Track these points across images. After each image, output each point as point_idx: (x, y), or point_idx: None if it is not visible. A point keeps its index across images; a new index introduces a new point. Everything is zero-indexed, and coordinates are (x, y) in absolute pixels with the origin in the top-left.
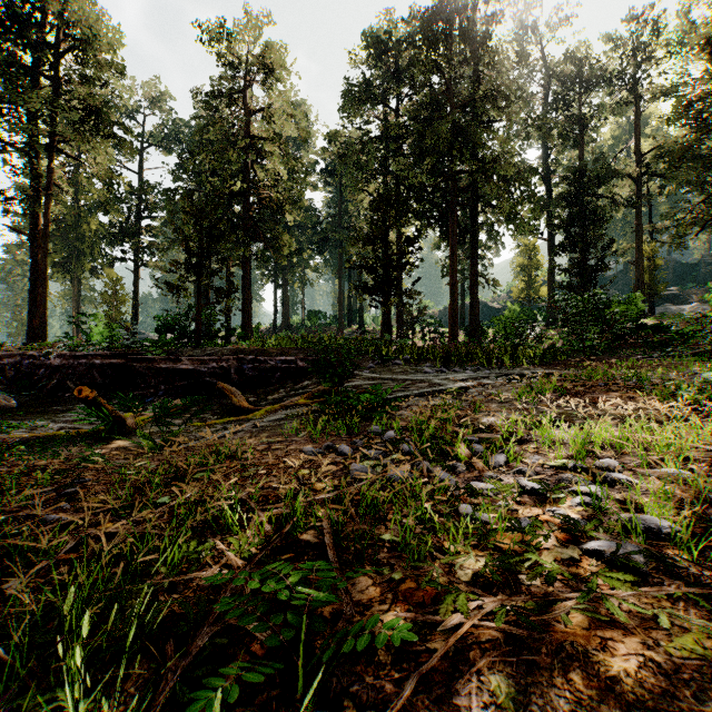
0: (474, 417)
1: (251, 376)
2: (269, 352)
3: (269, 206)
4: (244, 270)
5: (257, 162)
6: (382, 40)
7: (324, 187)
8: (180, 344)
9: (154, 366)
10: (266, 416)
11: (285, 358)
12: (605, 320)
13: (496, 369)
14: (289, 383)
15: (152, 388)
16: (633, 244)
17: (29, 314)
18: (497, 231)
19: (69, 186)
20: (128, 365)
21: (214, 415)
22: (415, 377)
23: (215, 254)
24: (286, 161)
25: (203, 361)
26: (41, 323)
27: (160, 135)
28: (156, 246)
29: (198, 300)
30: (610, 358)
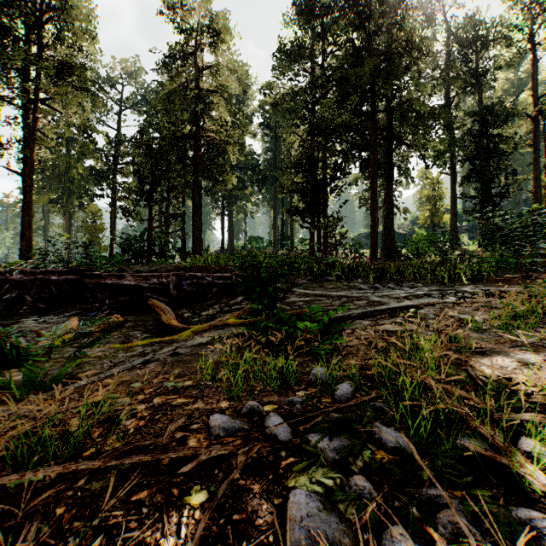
0: (459, 357)
1: (189, 291)
2: (208, 268)
3: (215, 147)
4: (193, 201)
5: (205, 112)
6: (310, 2)
7: (261, 136)
8: (133, 262)
9: (100, 282)
10: (191, 338)
11: (221, 275)
12: (545, 236)
13: (433, 286)
14: (224, 298)
15: (98, 303)
16: (528, 175)
17: (21, 238)
18: (408, 167)
19: (62, 139)
20: (81, 281)
21: (143, 333)
22: (350, 294)
23: (164, 183)
24: (228, 107)
25: (145, 277)
26: (27, 245)
27: (132, 97)
28: (127, 185)
29: (149, 223)
30: (545, 275)
